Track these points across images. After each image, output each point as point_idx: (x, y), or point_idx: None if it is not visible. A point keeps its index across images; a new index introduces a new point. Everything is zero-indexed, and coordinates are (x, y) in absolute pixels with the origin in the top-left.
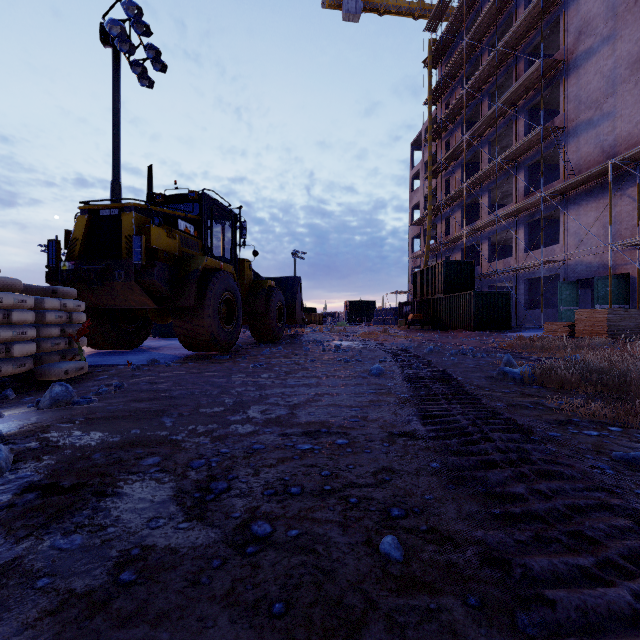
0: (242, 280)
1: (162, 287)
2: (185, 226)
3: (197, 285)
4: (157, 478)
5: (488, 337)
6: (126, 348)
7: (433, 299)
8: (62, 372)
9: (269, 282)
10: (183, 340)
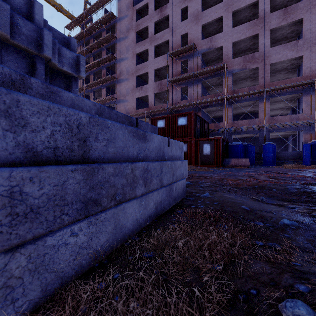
0: None
1: None
2: None
3: None
4: None
5: None
6: None
7: None
8: None
9: None
10: None
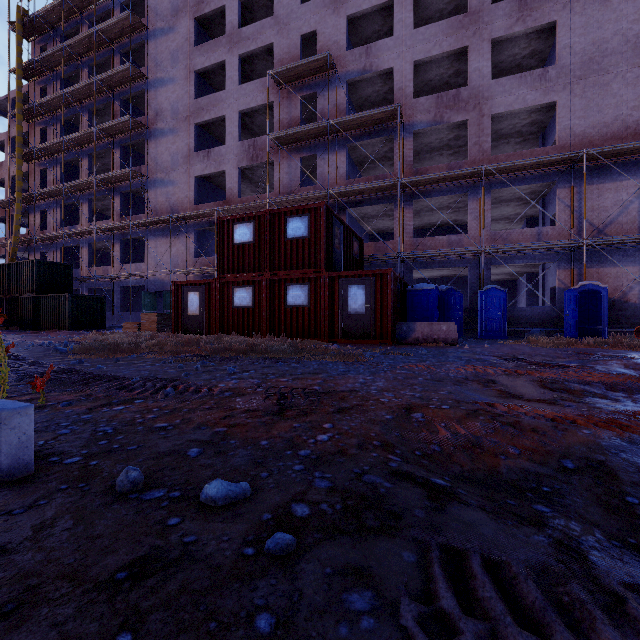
0: None
1: None
2: None
3: None
4: None
5: (80, 335)
6: None
7: (23, 298)
8: None
9: None
10: None
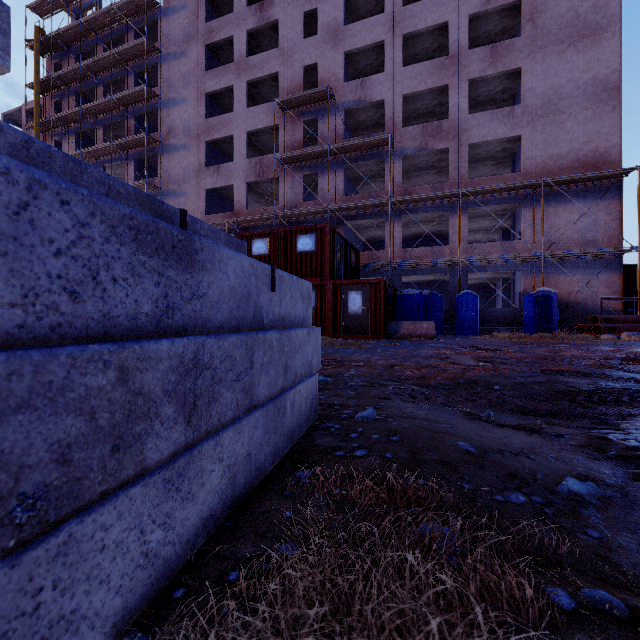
0: None
1: None
2: None
3: None
4: None
5: None
6: None
7: None
8: None
9: None
10: None
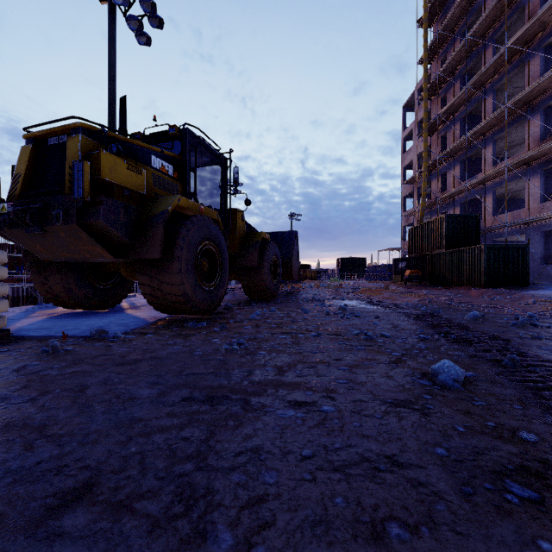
0: (233, 232)
1: (114, 232)
2: (161, 164)
3: (167, 231)
4: None
5: (511, 295)
6: (99, 308)
7: (432, 254)
8: None
9: (263, 234)
10: (152, 301)
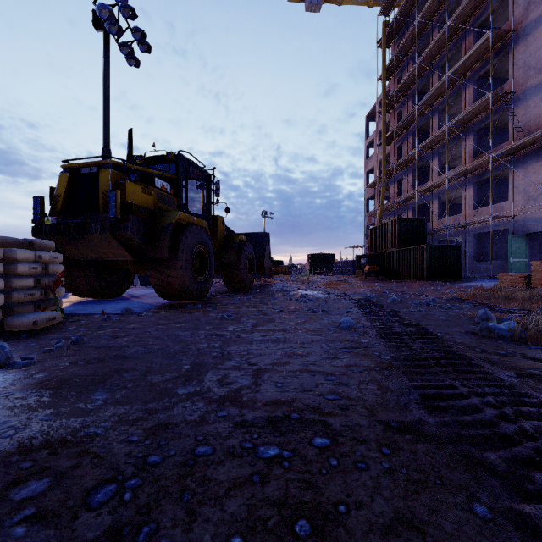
0: (216, 235)
1: (136, 240)
2: (162, 184)
3: (171, 238)
4: (15, 541)
5: (442, 287)
6: (109, 297)
7: (388, 252)
8: (30, 323)
9: (240, 236)
10: (158, 290)
